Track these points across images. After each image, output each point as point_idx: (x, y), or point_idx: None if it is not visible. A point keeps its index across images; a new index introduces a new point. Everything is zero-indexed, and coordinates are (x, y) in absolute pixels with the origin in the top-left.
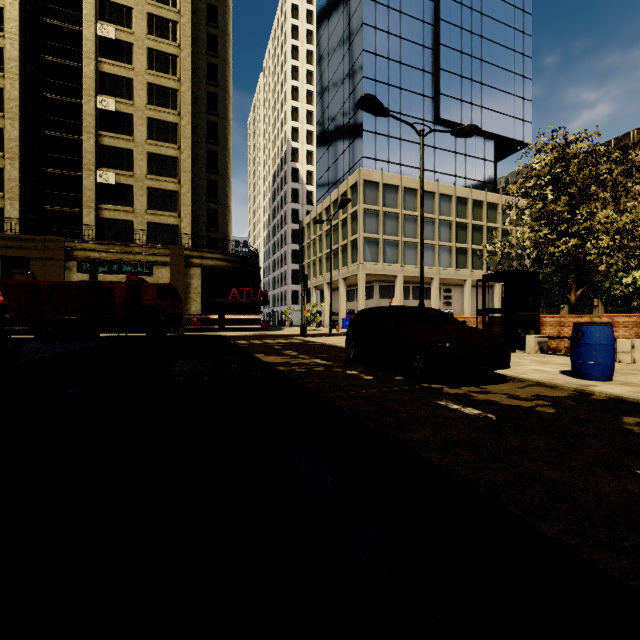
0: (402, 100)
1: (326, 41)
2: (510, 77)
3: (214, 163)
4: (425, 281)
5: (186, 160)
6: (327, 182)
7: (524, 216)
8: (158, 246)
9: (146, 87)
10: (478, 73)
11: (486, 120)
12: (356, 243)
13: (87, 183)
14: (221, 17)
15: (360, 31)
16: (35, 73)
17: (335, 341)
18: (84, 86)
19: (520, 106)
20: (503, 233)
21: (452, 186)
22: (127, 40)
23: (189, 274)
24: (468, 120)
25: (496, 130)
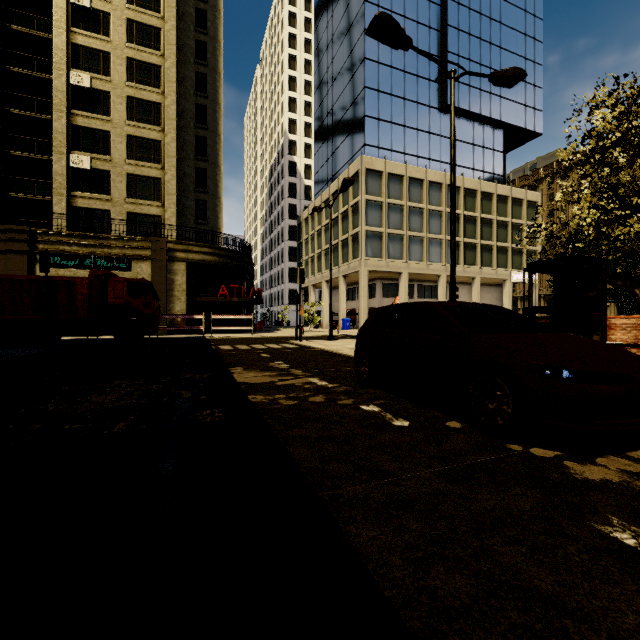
0: (407, 84)
1: (325, 24)
2: (520, 62)
3: (203, 150)
4: (431, 279)
5: (170, 144)
6: (326, 174)
7: (583, 187)
8: (137, 238)
9: (125, 62)
10: (487, 57)
11: (495, 107)
12: (357, 237)
13: (58, 167)
14: None
15: (362, 9)
16: None
17: (336, 346)
18: (54, 59)
19: (531, 93)
20: (514, 228)
21: (460, 177)
22: (104, 9)
23: (172, 269)
24: (477, 107)
25: (506, 118)
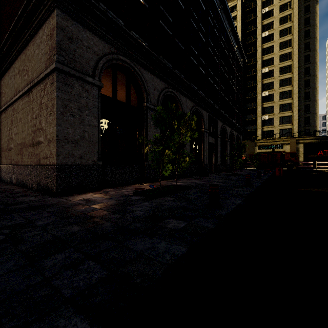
0: None
1: None
2: None
3: (308, 97)
4: None
5: (295, 102)
6: None
7: None
8: (285, 138)
9: (278, 82)
10: None
11: None
12: None
13: (259, 121)
14: (311, 32)
15: None
16: (243, 92)
17: None
18: (258, 91)
19: None
20: None
21: None
22: (271, 69)
23: (297, 146)
24: None
25: None
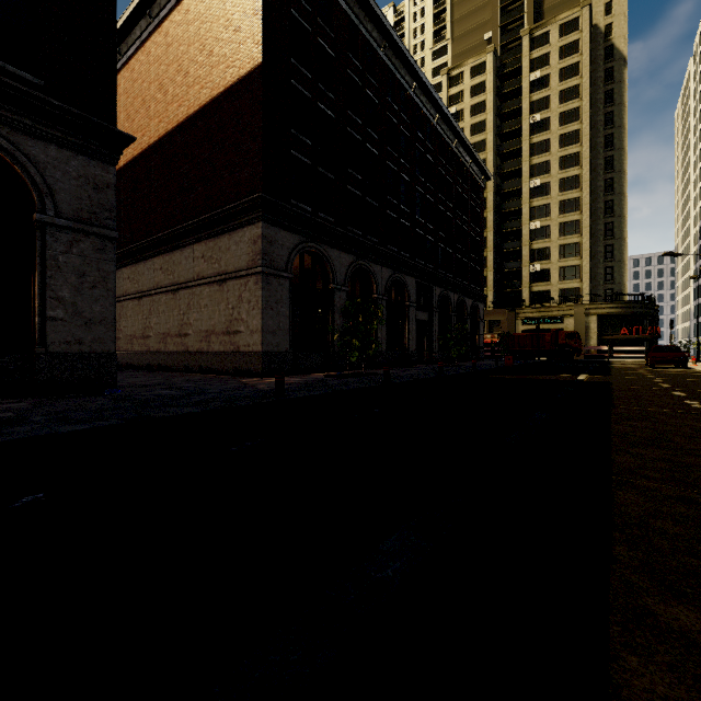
0: None
1: None
2: None
3: (610, 231)
4: None
5: (586, 242)
6: None
7: None
8: (566, 305)
9: (558, 205)
10: None
11: None
12: None
13: (524, 274)
14: (616, 117)
15: None
16: (498, 220)
17: None
18: (523, 220)
19: None
20: None
21: None
22: (546, 181)
23: (587, 320)
24: None
25: None
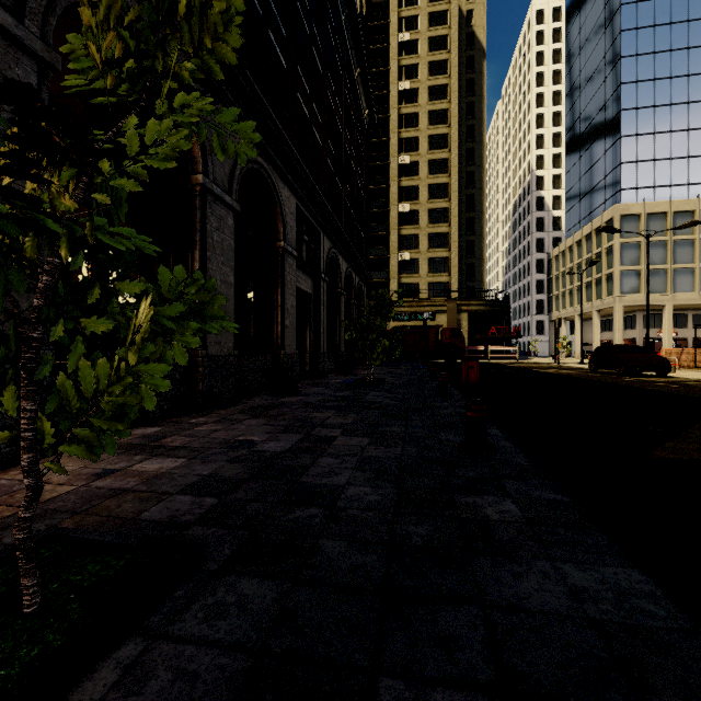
0: (673, 116)
1: (577, 72)
2: None
3: (471, 226)
4: None
5: (454, 233)
6: (578, 213)
7: None
8: (439, 300)
9: (427, 188)
10: None
11: None
12: (611, 276)
13: (393, 262)
14: (477, 108)
15: (617, 65)
16: None
17: (585, 366)
18: (391, 200)
19: None
20: None
21: None
22: (415, 160)
23: (459, 318)
24: None
25: None
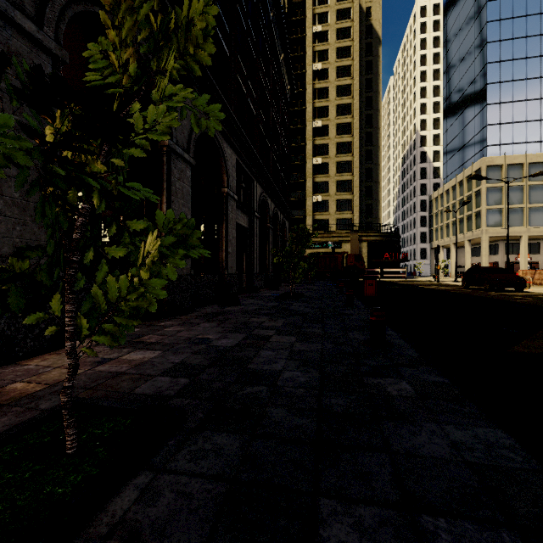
0: (528, 88)
1: (452, 54)
2: None
3: (369, 175)
4: None
5: (356, 180)
6: (453, 164)
7: None
8: (344, 232)
9: (335, 145)
10: None
11: None
12: (479, 214)
13: (309, 203)
14: (374, 83)
15: (484, 49)
16: None
17: (458, 283)
18: (307, 155)
19: None
20: None
21: None
22: (326, 124)
23: (360, 246)
24: None
25: None
